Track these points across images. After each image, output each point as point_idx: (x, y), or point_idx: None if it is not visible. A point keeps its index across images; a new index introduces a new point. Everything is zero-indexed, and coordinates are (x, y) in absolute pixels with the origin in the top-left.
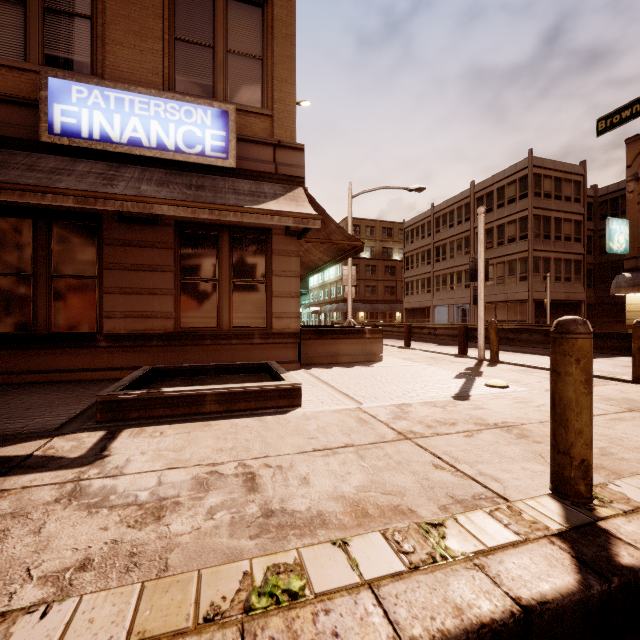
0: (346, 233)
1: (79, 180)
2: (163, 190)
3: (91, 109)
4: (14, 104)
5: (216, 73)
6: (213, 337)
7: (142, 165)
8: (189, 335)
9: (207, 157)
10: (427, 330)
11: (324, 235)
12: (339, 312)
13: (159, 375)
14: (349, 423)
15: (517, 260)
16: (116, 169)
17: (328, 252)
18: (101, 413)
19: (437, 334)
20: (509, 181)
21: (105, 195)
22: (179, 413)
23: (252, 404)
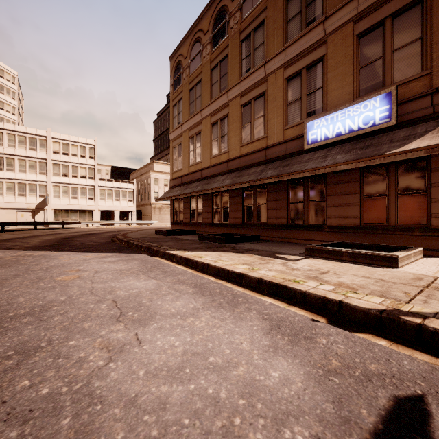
0: None
1: (313, 162)
2: (346, 156)
3: (321, 128)
4: (297, 138)
5: (384, 71)
6: (382, 229)
7: (342, 144)
8: (367, 227)
9: (376, 125)
10: None
11: None
12: None
13: (345, 246)
14: (406, 277)
15: None
16: (329, 151)
17: None
18: (306, 252)
19: None
20: None
21: (318, 168)
22: (332, 258)
23: (366, 261)
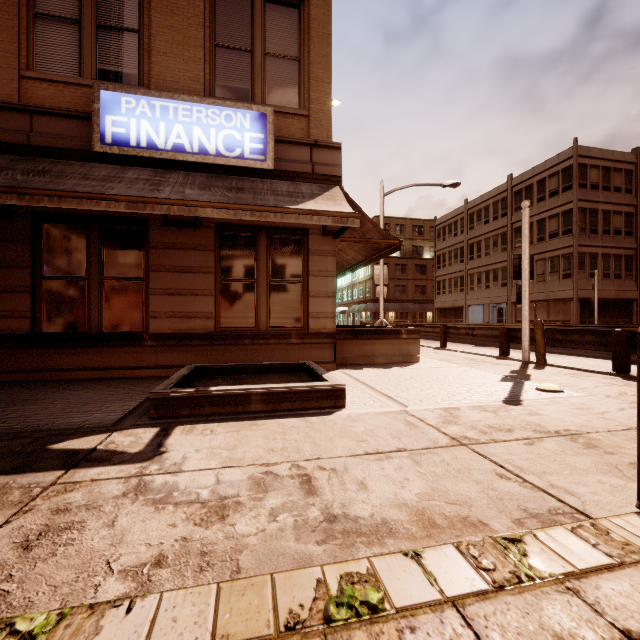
0: (383, 231)
1: (129, 186)
2: (206, 193)
3: (139, 118)
4: (70, 117)
5: (254, 77)
6: (251, 337)
7: (185, 170)
8: (229, 335)
9: (246, 160)
10: (464, 330)
11: (359, 234)
12: (368, 312)
13: (202, 374)
14: (397, 426)
15: (560, 256)
16: (161, 175)
17: (363, 251)
18: (154, 410)
19: (475, 335)
20: (551, 173)
21: (153, 200)
22: (226, 412)
23: (296, 404)
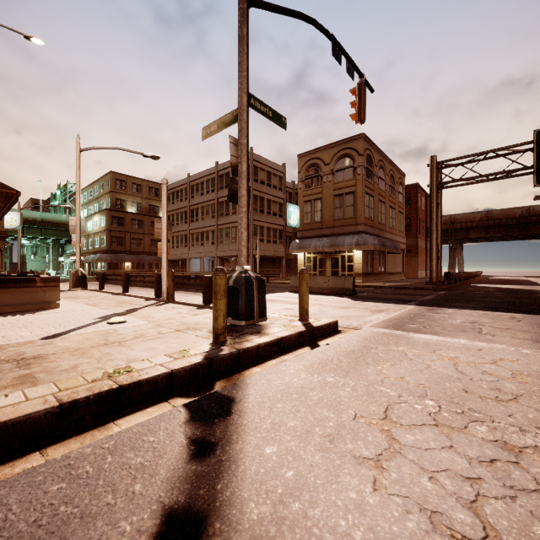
0: None
1: None
2: None
3: None
4: None
5: None
6: None
7: None
8: None
9: None
10: (140, 278)
11: None
12: (103, 262)
13: None
14: None
15: None
16: None
17: None
18: None
19: (146, 281)
20: None
21: None
22: None
23: None
